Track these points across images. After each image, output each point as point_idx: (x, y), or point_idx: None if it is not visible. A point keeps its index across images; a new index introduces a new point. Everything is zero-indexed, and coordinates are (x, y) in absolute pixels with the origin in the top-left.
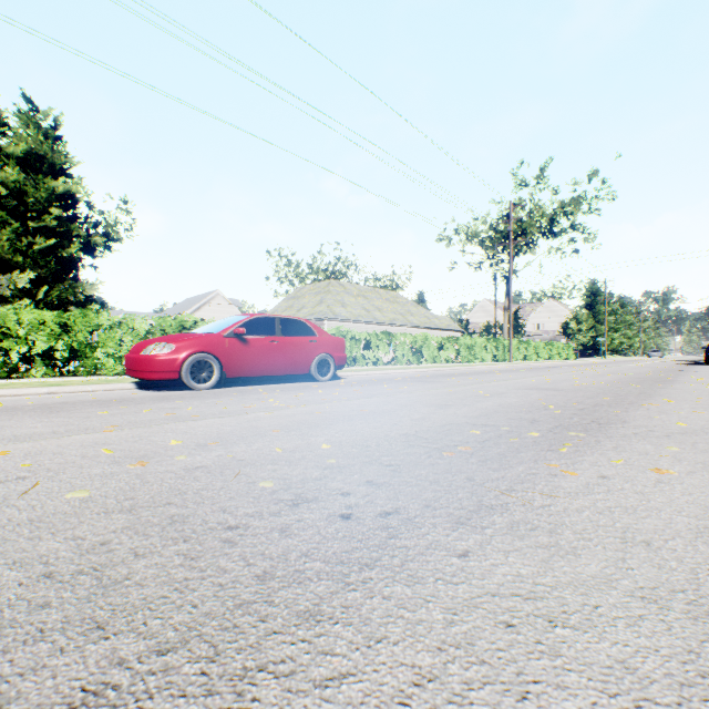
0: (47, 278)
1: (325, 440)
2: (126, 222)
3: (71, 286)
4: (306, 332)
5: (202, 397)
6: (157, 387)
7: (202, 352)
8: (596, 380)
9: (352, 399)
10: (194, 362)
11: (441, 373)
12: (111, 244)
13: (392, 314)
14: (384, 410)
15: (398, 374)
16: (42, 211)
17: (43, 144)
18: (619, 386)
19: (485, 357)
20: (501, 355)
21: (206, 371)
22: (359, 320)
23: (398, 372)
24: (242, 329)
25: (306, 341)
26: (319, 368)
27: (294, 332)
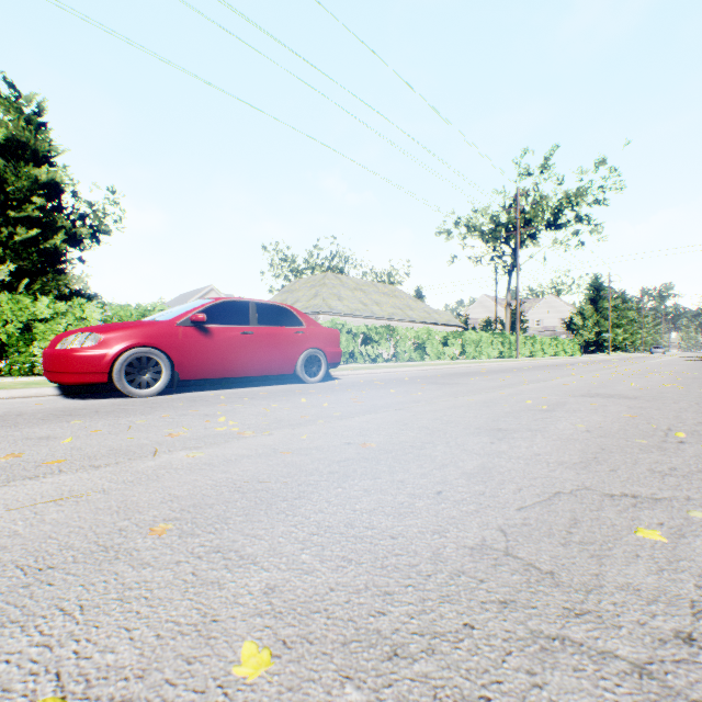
0: (29, 271)
1: (263, 593)
2: (114, 213)
3: (55, 279)
4: (290, 322)
5: (126, 411)
6: (91, 392)
7: (148, 346)
8: (651, 381)
9: (348, 415)
10: (131, 360)
11: (452, 372)
12: (99, 236)
13: (391, 308)
14: (404, 444)
15: (402, 373)
16: (24, 200)
17: (25, 130)
18: (698, 390)
19: (491, 353)
20: (507, 351)
21: (150, 372)
22: (356, 314)
23: (401, 371)
24: (200, 315)
25: (290, 333)
26: (307, 366)
27: (274, 321)
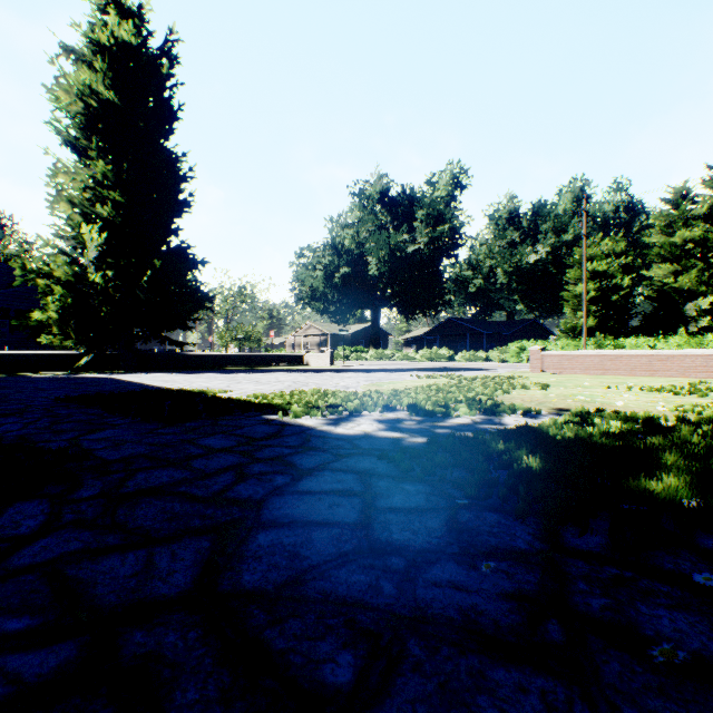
0: None
1: None
2: None
3: None
4: None
5: None
6: None
7: None
8: None
9: None
10: None
11: None
12: None
13: None
14: None
15: None
16: None
17: None
18: None
19: None
20: None
21: None
22: None
23: None
24: None
25: None
26: None
27: None
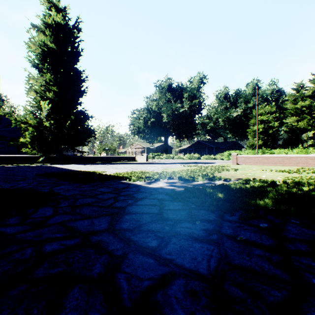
0: None
1: None
2: None
3: None
4: None
5: None
6: None
7: None
8: None
9: None
10: None
11: None
12: None
13: None
14: None
15: None
16: None
17: None
18: None
19: None
20: None
21: None
22: None
23: None
24: None
25: None
26: None
27: None
